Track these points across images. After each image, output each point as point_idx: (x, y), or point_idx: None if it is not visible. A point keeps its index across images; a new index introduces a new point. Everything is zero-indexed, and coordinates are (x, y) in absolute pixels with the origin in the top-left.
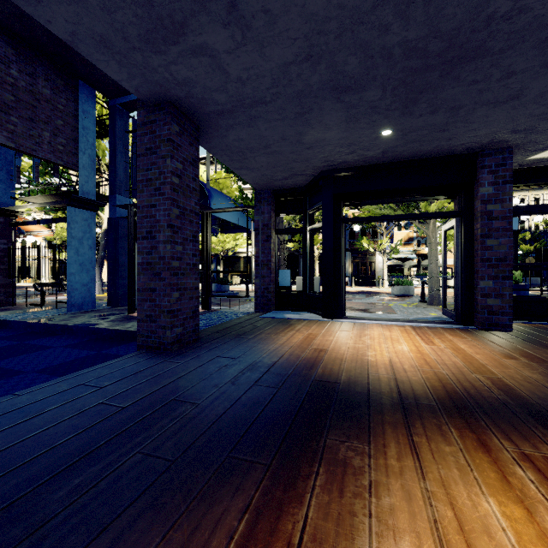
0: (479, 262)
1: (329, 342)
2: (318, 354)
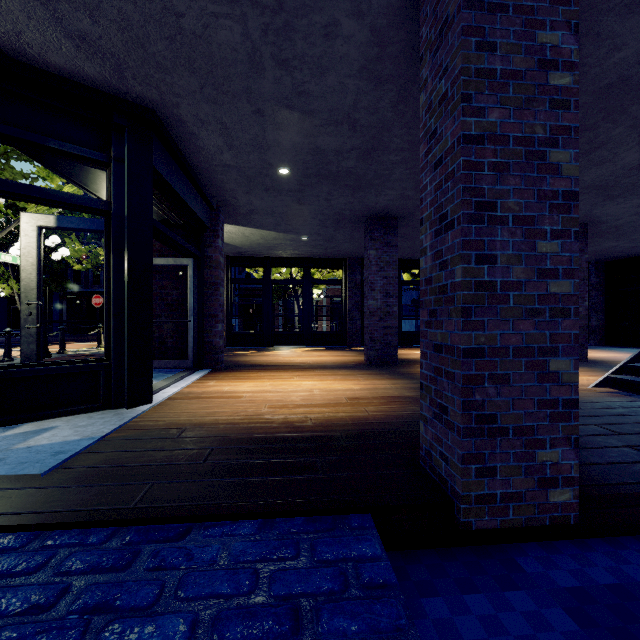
0: (217, 307)
1: (315, 398)
2: (371, 398)
